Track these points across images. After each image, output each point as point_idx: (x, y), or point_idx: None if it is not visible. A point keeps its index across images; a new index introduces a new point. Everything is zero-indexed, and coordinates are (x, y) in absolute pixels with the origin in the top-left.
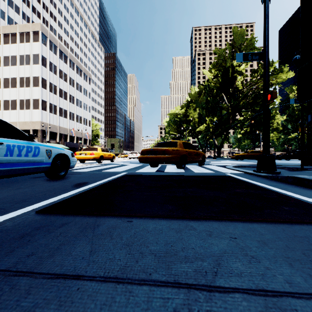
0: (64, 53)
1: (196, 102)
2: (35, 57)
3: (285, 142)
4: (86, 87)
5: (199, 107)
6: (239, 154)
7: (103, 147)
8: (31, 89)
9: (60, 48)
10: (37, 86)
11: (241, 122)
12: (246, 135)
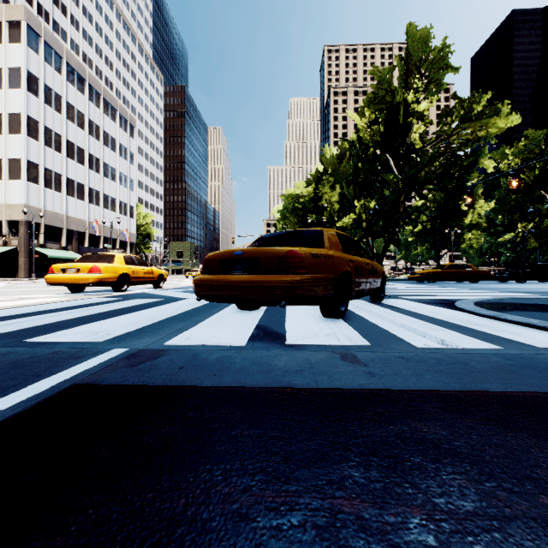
0: (77, 72)
1: (334, 172)
2: (14, 73)
3: (493, 249)
4: (125, 143)
5: (341, 181)
6: (427, 271)
7: (131, 255)
8: (5, 138)
9: (68, 60)
10: (17, 132)
11: (419, 211)
12: (424, 236)
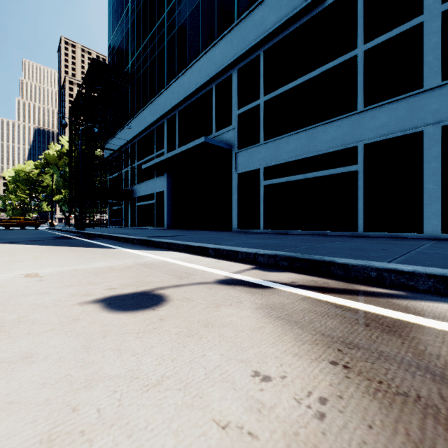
0: None
1: (54, 167)
2: None
3: None
4: None
5: (58, 173)
6: None
7: None
8: None
9: None
10: None
11: None
12: None
